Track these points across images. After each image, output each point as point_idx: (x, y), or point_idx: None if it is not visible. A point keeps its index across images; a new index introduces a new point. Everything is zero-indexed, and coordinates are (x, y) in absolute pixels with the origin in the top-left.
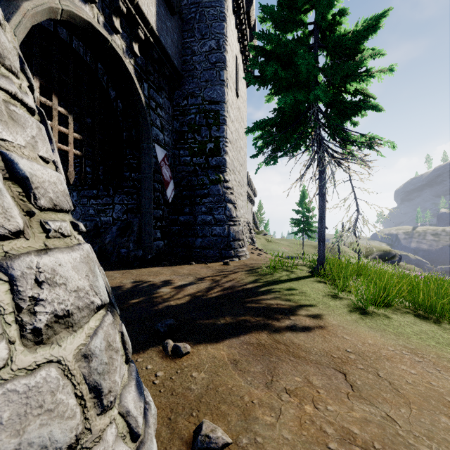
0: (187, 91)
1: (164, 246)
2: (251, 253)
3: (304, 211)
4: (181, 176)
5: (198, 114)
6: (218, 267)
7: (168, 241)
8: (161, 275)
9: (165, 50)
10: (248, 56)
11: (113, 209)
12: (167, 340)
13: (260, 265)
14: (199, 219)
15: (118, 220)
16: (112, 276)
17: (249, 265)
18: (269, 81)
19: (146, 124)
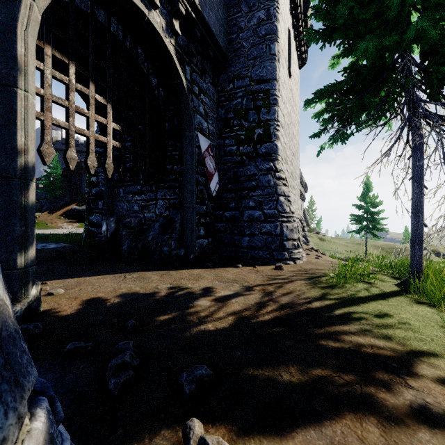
0: (233, 74)
1: (208, 244)
2: (307, 254)
3: (369, 206)
4: (226, 168)
5: (245, 97)
6: (269, 272)
7: (212, 239)
8: (201, 280)
9: (209, 28)
10: (301, 32)
11: (156, 205)
12: (191, 421)
13: (323, 271)
14: (246, 214)
15: (160, 216)
16: (150, 278)
17: (309, 271)
18: (338, 33)
19: (188, 110)
